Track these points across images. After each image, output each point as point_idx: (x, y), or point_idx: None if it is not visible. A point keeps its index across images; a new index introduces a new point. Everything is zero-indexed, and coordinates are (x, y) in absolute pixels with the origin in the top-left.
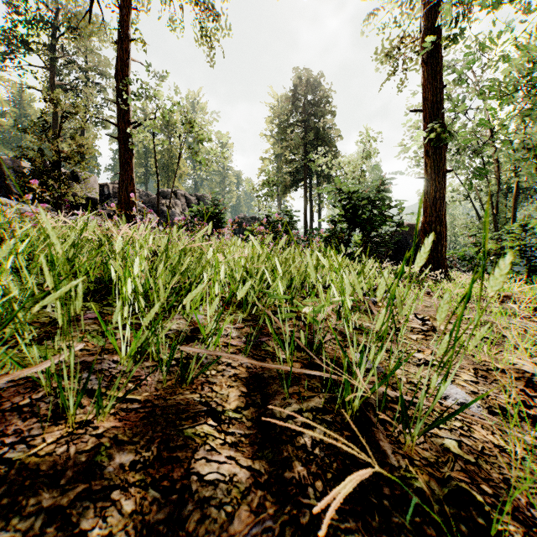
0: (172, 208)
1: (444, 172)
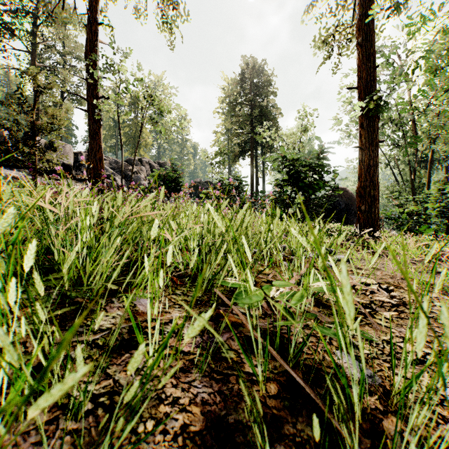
0: (138, 173)
1: (377, 142)
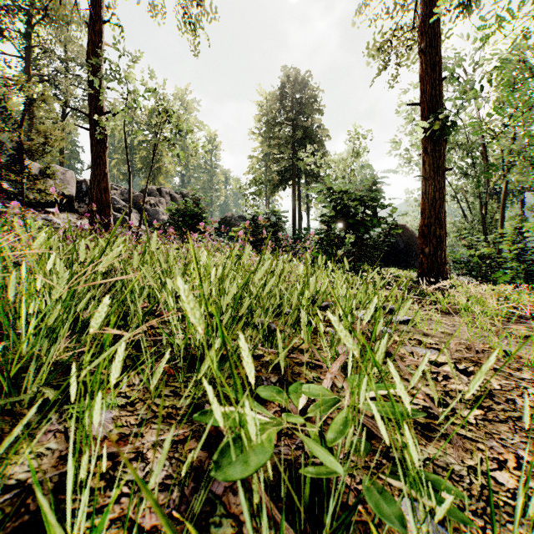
0: (156, 206)
1: (443, 170)
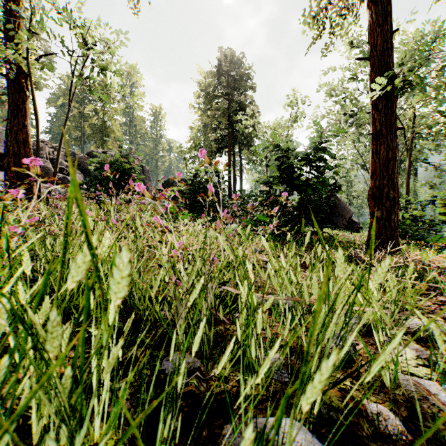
0: None
1: (396, 129)
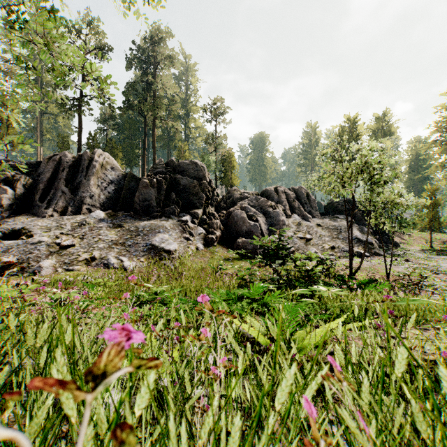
0: None
1: None
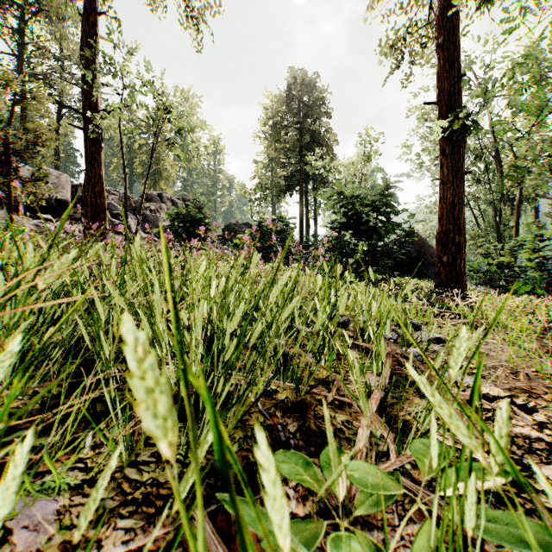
0: (156, 212)
1: (463, 174)
